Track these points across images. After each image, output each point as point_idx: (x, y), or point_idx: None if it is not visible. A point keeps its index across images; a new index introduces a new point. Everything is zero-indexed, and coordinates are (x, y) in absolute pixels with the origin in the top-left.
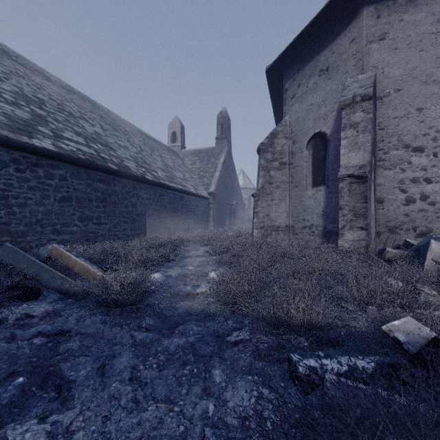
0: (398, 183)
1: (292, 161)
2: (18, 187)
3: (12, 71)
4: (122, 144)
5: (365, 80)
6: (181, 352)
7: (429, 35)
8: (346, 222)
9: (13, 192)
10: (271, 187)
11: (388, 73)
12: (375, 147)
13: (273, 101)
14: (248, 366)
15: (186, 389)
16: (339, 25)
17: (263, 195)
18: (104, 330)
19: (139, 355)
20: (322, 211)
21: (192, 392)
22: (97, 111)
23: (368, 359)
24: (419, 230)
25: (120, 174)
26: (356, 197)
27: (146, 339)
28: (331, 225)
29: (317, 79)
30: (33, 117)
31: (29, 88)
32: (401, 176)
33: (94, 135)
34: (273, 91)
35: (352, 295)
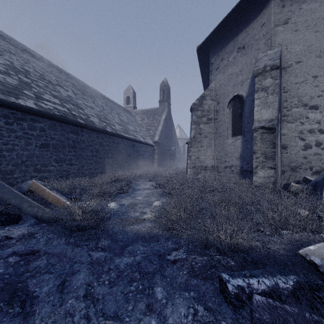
0: (298, 133)
1: (216, 117)
2: (7, 136)
3: (5, 50)
4: (89, 105)
5: (273, 54)
6: (129, 270)
7: (322, 20)
8: (258, 163)
9: (3, 140)
10: (200, 137)
11: (290, 49)
12: (280, 105)
13: (202, 72)
14: (185, 282)
15: (132, 305)
16: (253, 13)
17: (195, 143)
18: (67, 250)
19: (94, 273)
20: (239, 155)
21: (137, 308)
22: (71, 80)
23: (287, 278)
24: (315, 169)
25: (87, 127)
26: (266, 144)
27: (101, 258)
28: (247, 165)
29: (236, 55)
30: (20, 83)
31: (18, 62)
32: (300, 128)
33: (67, 97)
34: (202, 64)
35: (268, 221)
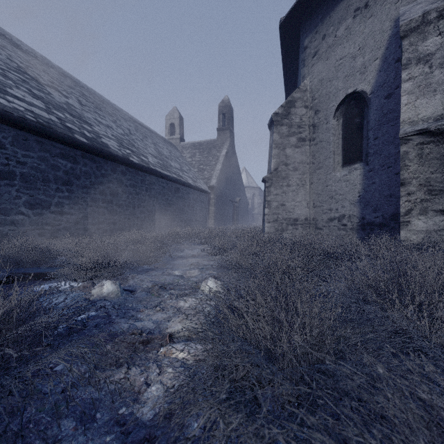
0: None
1: (314, 136)
2: None
3: None
4: (104, 122)
5: None
6: None
7: None
8: (413, 203)
9: None
10: (286, 169)
11: None
12: None
13: (285, 72)
14: None
15: None
16: None
17: (277, 179)
18: None
19: None
20: (358, 196)
21: None
22: (80, 89)
23: None
24: None
25: (92, 150)
26: (432, 164)
27: None
28: (373, 214)
29: (351, 22)
30: None
31: None
32: None
33: (64, 104)
34: (287, 57)
35: None
